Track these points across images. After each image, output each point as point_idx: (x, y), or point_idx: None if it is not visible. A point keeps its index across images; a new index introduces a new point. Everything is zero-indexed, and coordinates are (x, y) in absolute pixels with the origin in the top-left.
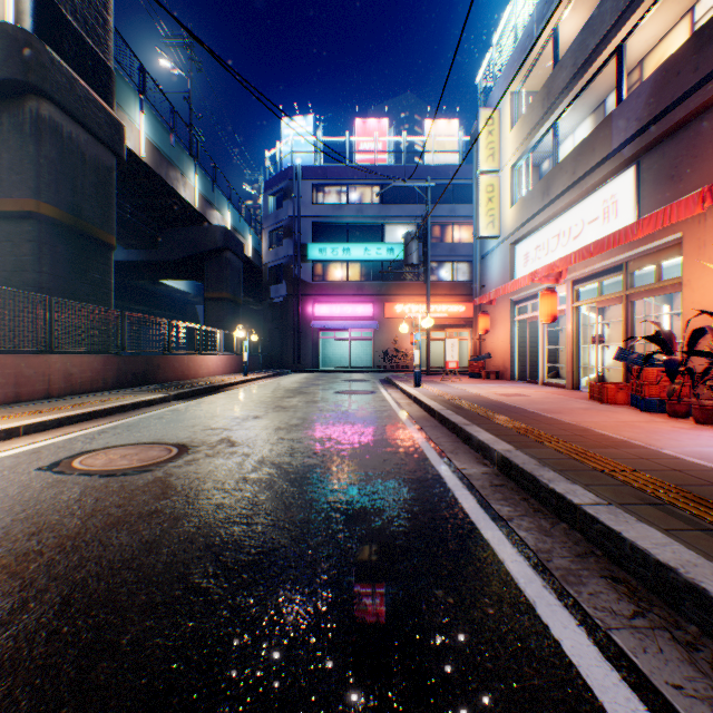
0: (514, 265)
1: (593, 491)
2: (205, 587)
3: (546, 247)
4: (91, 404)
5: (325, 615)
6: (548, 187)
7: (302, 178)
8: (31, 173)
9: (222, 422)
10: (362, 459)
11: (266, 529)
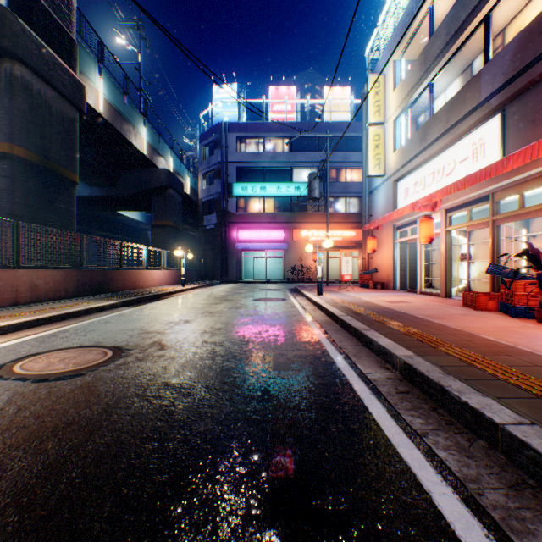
0: (396, 198)
1: (508, 406)
2: (93, 538)
3: (423, 183)
4: (50, 311)
5: None
6: (425, 134)
7: (228, 132)
8: (6, 121)
9: (157, 326)
10: (275, 363)
11: (177, 447)
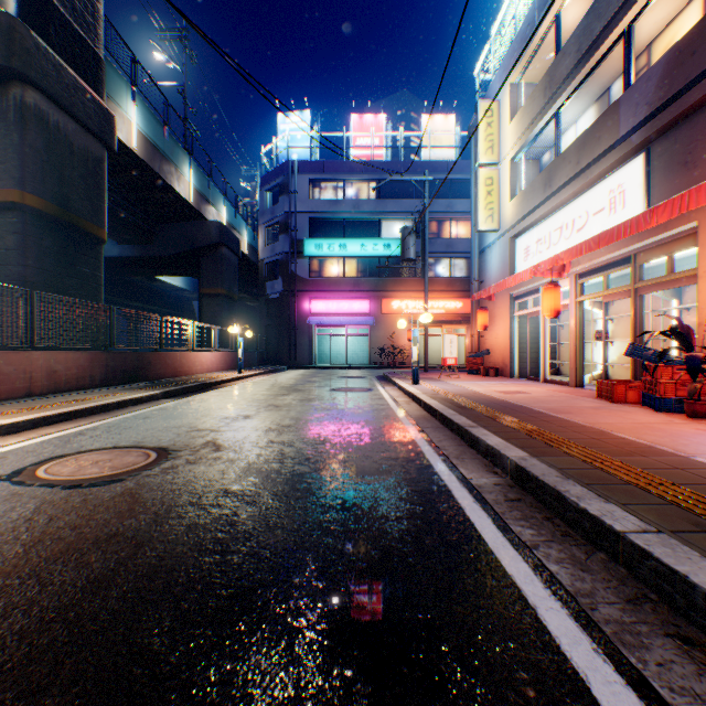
0: (513, 260)
1: (634, 513)
2: (154, 652)
3: (548, 241)
4: (73, 403)
5: (309, 701)
6: (550, 178)
7: (298, 174)
8: (15, 162)
9: (209, 423)
10: (359, 466)
11: (243, 561)
